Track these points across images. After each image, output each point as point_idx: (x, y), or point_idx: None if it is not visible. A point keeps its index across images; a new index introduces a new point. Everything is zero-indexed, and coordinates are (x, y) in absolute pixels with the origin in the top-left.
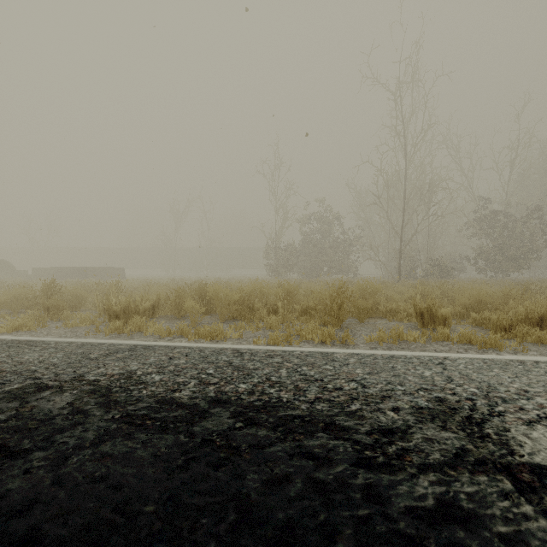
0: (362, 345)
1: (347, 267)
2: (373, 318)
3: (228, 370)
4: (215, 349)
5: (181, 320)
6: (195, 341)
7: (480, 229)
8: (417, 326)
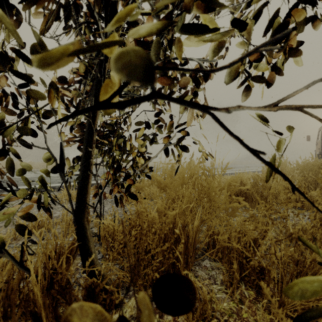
0: None
1: None
2: None
3: None
4: None
5: None
6: None
7: None
8: None
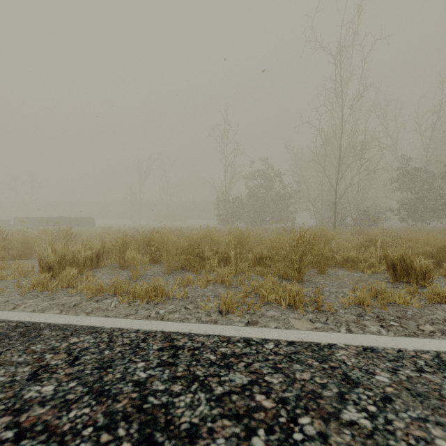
0: (343, 311)
1: (286, 216)
2: (330, 267)
3: (125, 444)
4: (135, 338)
5: (125, 271)
6: (127, 303)
7: (404, 183)
8: (386, 278)
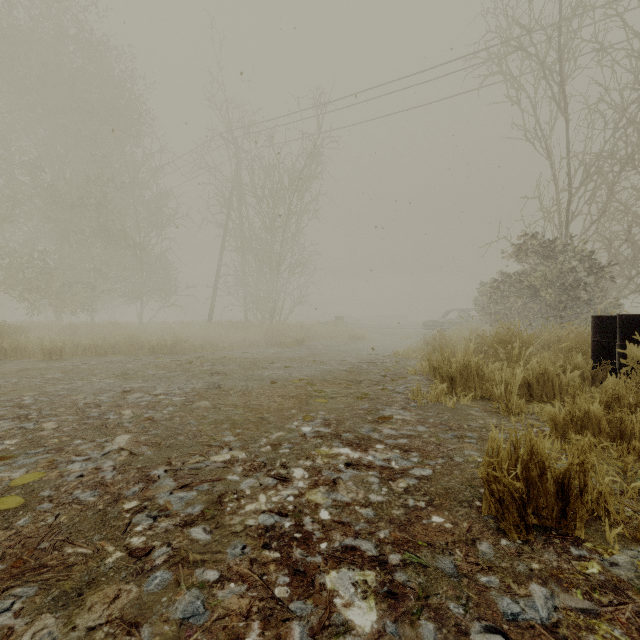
0: None
1: None
2: None
3: None
4: None
5: None
6: None
7: None
8: None
